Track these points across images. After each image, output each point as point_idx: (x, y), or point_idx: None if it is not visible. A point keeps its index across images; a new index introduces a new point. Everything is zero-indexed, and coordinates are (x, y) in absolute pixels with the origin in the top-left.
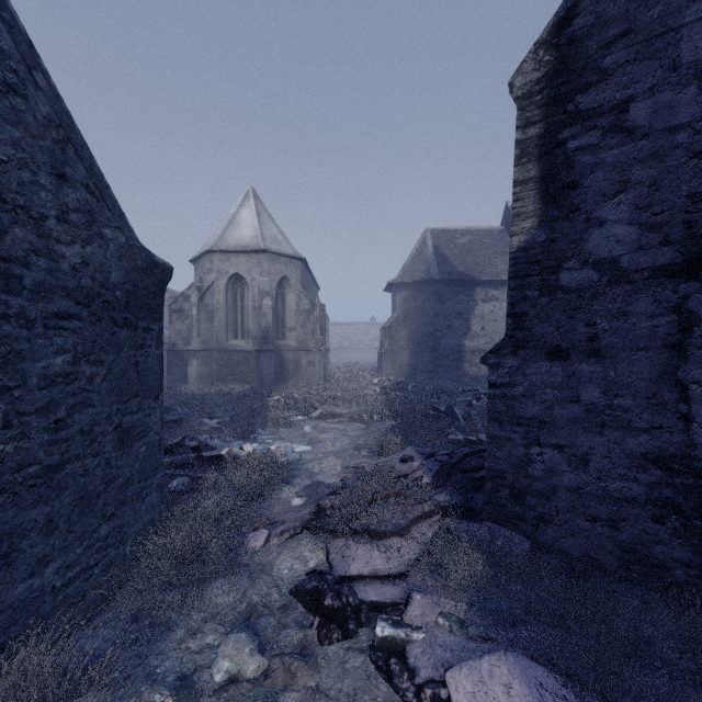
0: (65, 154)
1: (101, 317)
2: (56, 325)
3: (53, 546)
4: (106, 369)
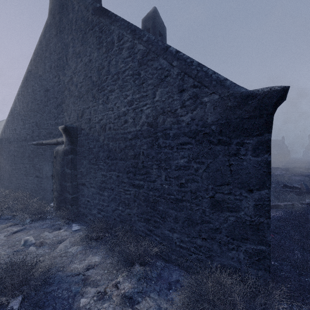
0: (184, 81)
1: (202, 141)
2: (181, 147)
3: (177, 228)
4: (206, 166)
